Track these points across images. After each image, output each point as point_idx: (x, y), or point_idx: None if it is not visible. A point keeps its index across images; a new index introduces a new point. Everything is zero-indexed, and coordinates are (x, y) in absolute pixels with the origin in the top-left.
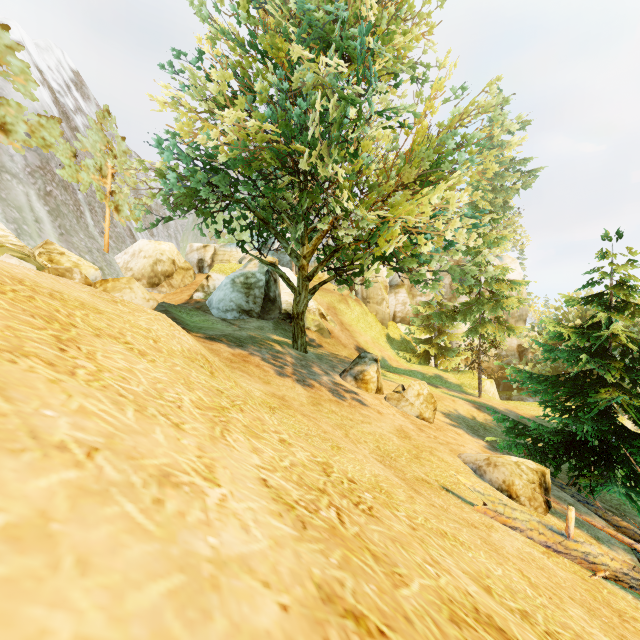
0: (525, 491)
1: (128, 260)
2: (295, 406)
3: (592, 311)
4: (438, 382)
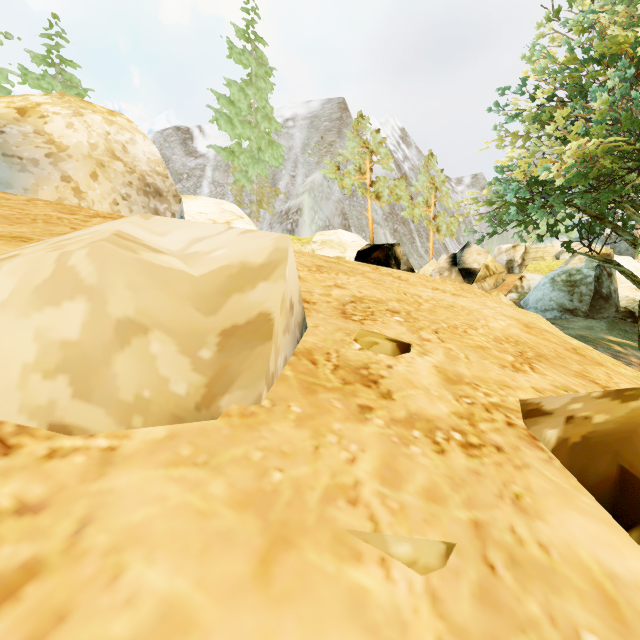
0: None
1: None
2: None
3: None
4: None
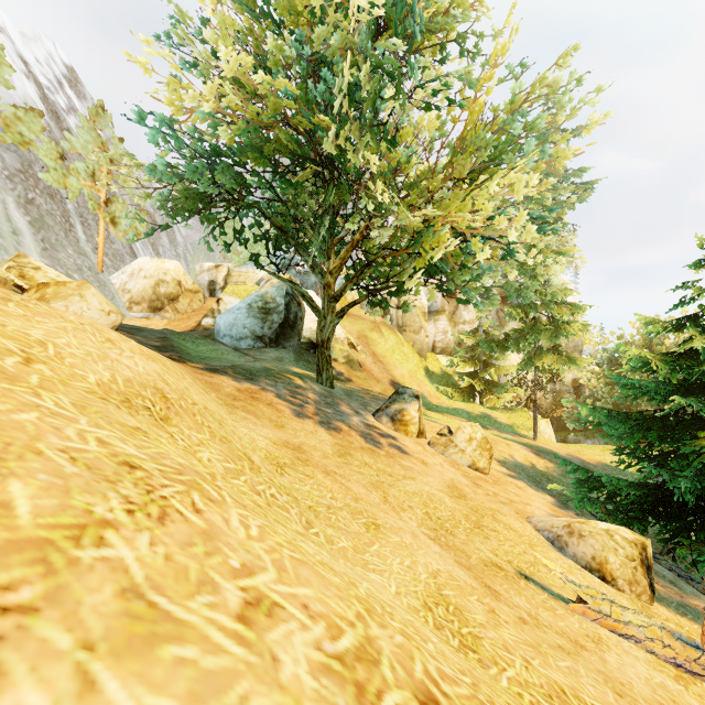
0: (624, 572)
1: (126, 280)
2: (316, 459)
3: (659, 340)
4: (486, 422)
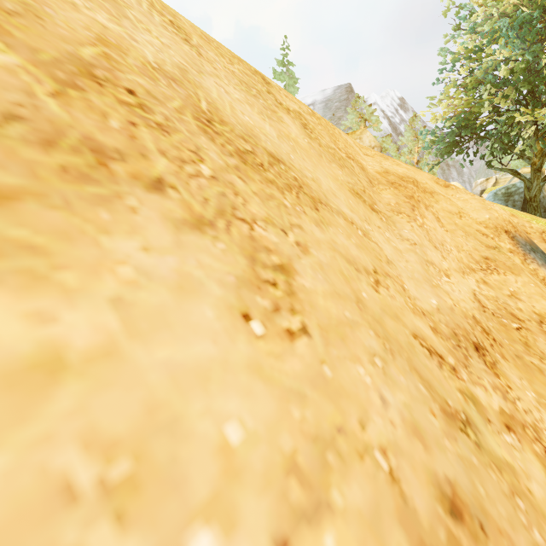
0: None
1: None
2: None
3: None
4: None
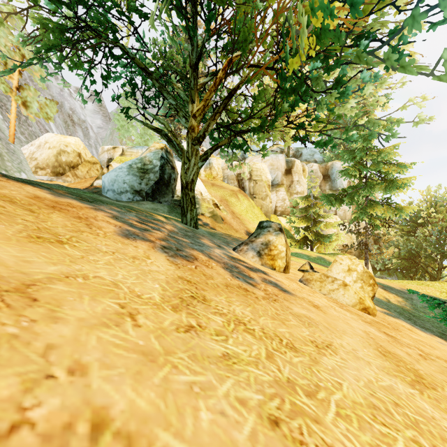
0: None
1: (34, 151)
2: (43, 336)
3: (443, 203)
4: (323, 263)
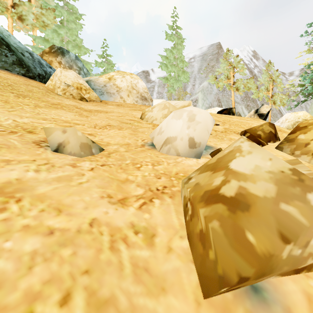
0: None
1: (279, 124)
2: None
3: None
4: None
